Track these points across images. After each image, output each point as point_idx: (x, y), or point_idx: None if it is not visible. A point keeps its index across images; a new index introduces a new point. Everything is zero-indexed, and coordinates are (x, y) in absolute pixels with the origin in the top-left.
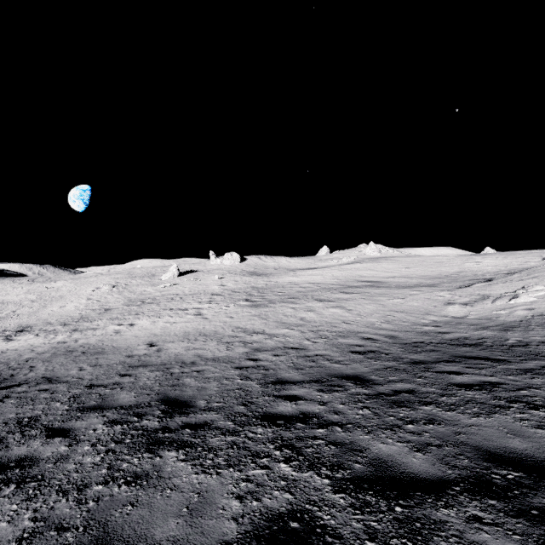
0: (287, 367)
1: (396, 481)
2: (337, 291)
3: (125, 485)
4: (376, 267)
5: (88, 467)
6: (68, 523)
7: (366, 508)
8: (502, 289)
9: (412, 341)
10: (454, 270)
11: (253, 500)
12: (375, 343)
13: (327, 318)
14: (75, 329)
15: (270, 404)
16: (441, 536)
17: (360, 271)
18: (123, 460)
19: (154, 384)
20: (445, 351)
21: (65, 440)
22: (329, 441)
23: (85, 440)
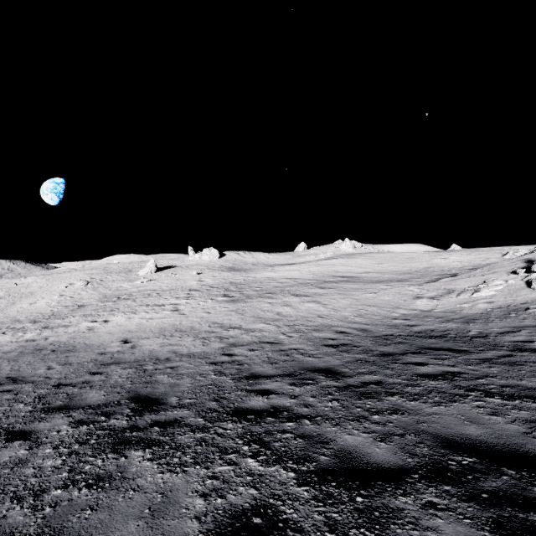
0: (261, 361)
1: (359, 471)
2: (313, 286)
3: (86, 488)
4: (351, 263)
5: (48, 471)
6: (20, 532)
7: (328, 500)
8: (466, 284)
9: (382, 333)
10: (423, 266)
11: (217, 497)
12: (348, 336)
13: (303, 313)
14: (45, 326)
15: (242, 399)
16: (398, 523)
17: (336, 266)
18: (86, 462)
19: (126, 382)
20: (413, 343)
21: (26, 443)
22: (298, 434)
23: (47, 443)
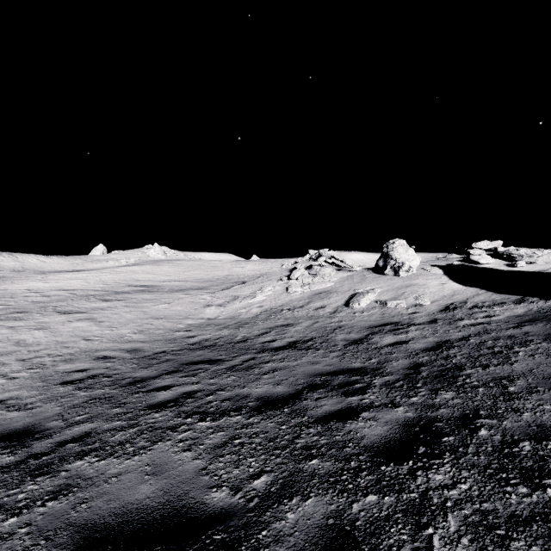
0: None
1: None
2: (96, 299)
3: None
4: (156, 270)
5: None
6: None
7: None
8: (249, 291)
9: (154, 351)
10: (225, 274)
11: None
12: (108, 363)
13: (62, 337)
14: None
15: None
16: None
17: (137, 274)
18: None
19: None
20: (179, 359)
21: None
22: None
23: None
